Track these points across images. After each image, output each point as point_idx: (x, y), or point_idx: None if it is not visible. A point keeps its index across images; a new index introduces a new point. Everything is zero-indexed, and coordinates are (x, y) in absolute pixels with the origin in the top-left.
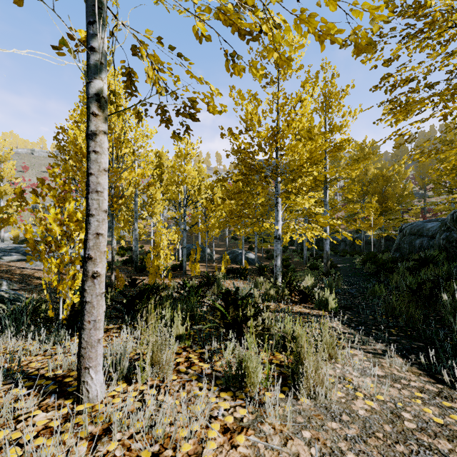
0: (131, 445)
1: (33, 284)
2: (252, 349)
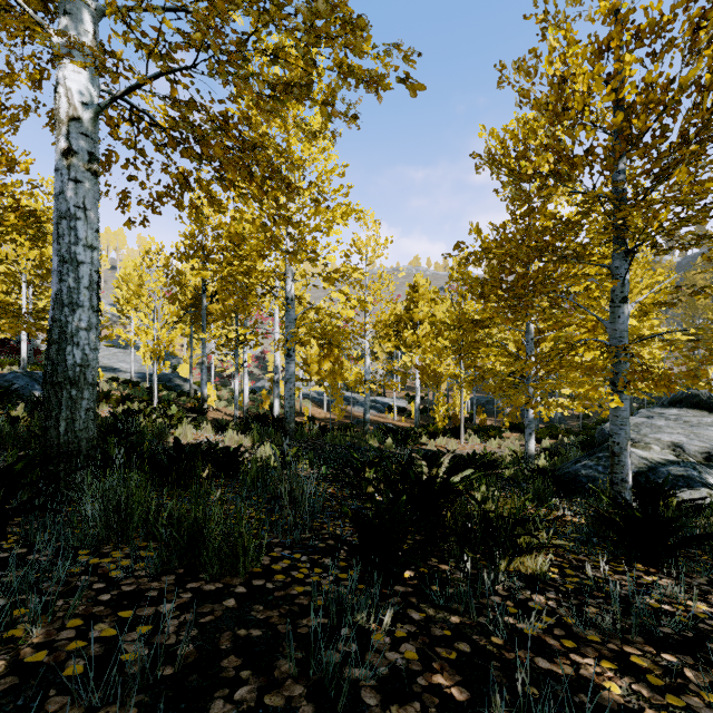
0: (471, 446)
1: (375, 423)
2: (492, 440)
